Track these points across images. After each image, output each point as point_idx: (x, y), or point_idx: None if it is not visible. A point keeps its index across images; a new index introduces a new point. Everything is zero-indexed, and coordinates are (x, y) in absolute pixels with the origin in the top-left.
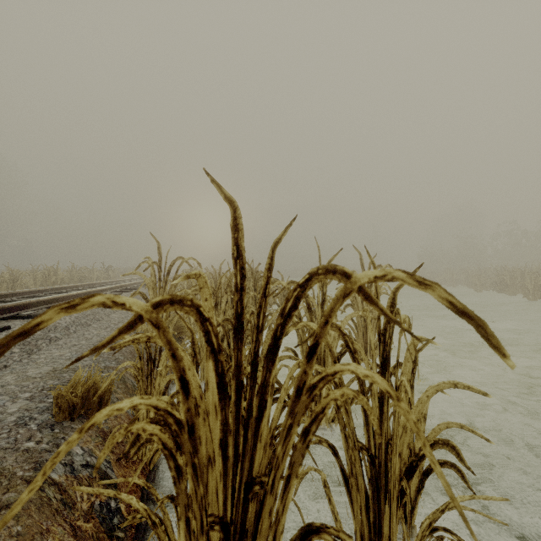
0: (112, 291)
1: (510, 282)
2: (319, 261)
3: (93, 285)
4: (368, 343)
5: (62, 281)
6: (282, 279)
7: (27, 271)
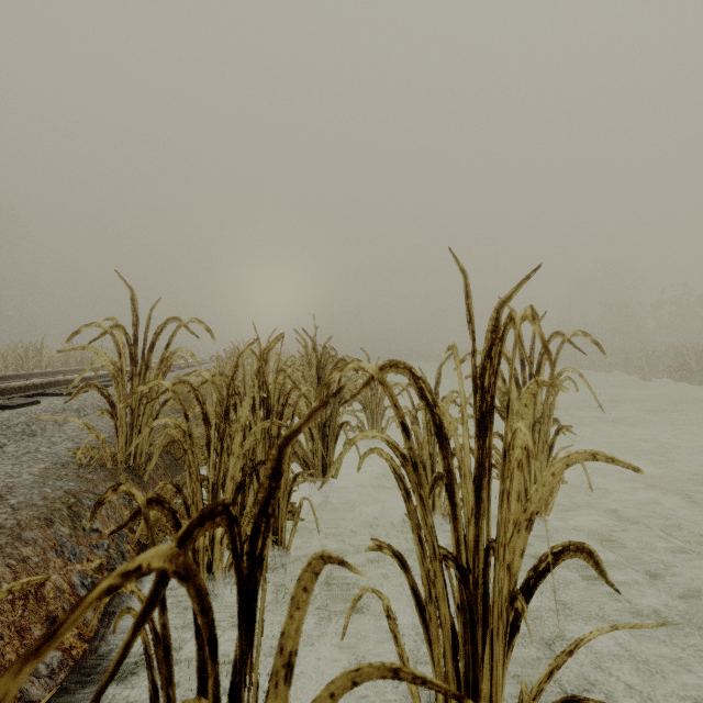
0: (104, 379)
1: (697, 367)
2: (467, 307)
3: (90, 370)
4: (531, 482)
5: (49, 365)
6: (368, 361)
7: (2, 351)
